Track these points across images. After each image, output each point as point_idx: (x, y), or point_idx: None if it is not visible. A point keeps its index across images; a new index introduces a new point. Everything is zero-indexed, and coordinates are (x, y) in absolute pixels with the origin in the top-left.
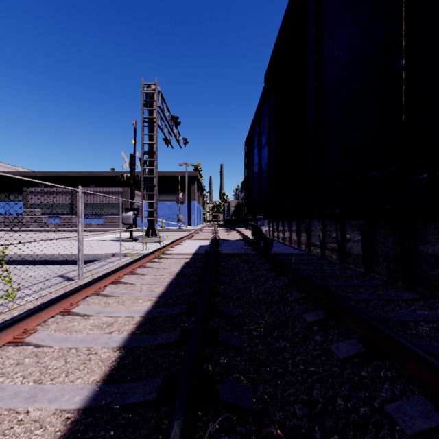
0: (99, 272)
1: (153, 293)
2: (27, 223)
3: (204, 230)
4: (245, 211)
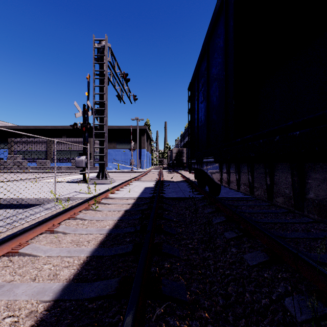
0: (16, 227)
1: (50, 286)
2: (10, 166)
3: (151, 171)
4: (185, 157)
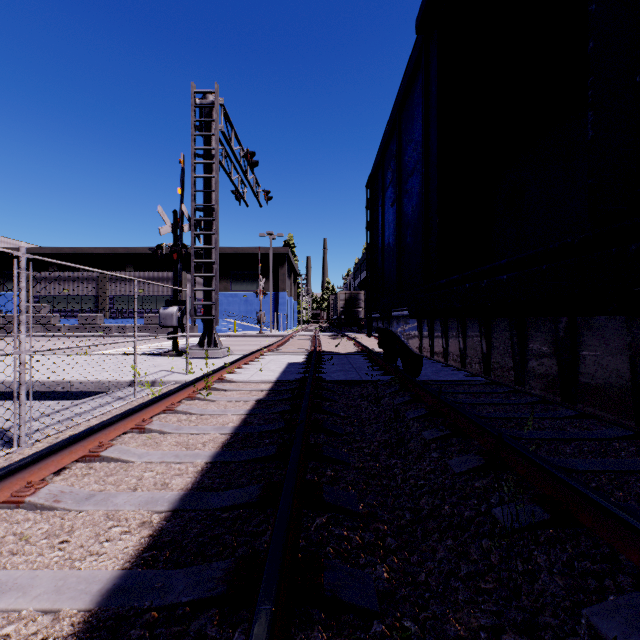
0: (79, 425)
1: (162, 496)
2: (28, 326)
3: (297, 336)
4: (362, 307)
